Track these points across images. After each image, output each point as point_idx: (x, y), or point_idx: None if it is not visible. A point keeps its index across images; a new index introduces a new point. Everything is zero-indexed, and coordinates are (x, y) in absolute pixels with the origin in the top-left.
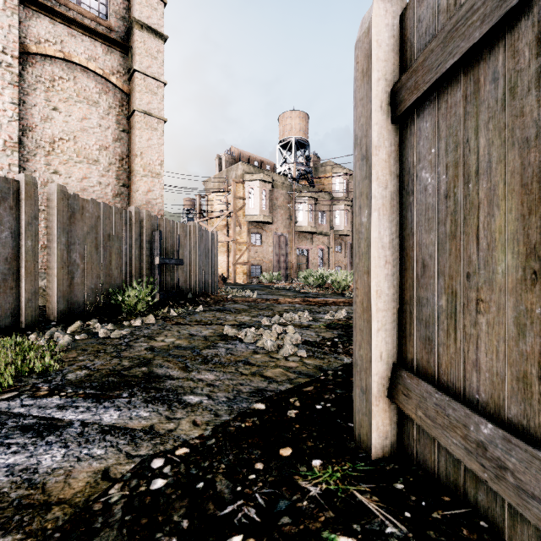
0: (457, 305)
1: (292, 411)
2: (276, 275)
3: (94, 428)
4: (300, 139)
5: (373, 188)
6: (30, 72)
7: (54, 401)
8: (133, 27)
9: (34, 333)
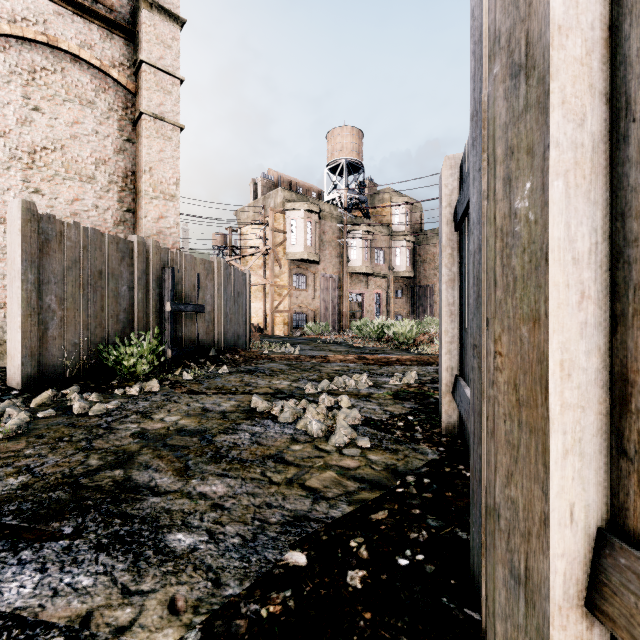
0: None
1: (355, 572)
2: (324, 325)
3: None
4: (353, 161)
5: (552, 123)
6: (2, 59)
7: None
8: (140, 6)
9: None
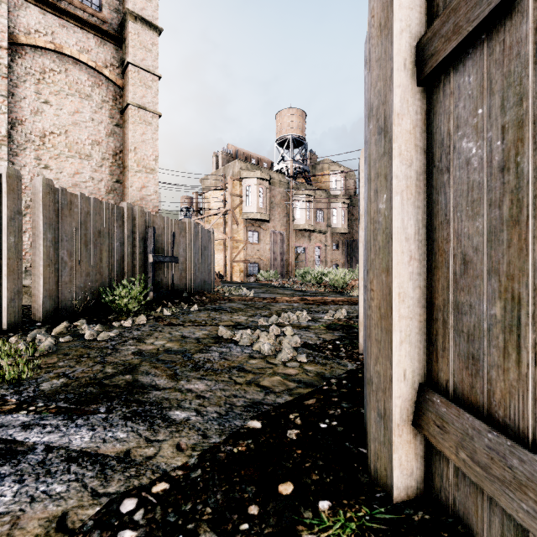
0: (522, 315)
1: (292, 431)
2: (274, 273)
3: (59, 455)
4: (297, 137)
5: (394, 165)
6: (20, 63)
7: (20, 418)
8: (127, 19)
9: (15, 335)
